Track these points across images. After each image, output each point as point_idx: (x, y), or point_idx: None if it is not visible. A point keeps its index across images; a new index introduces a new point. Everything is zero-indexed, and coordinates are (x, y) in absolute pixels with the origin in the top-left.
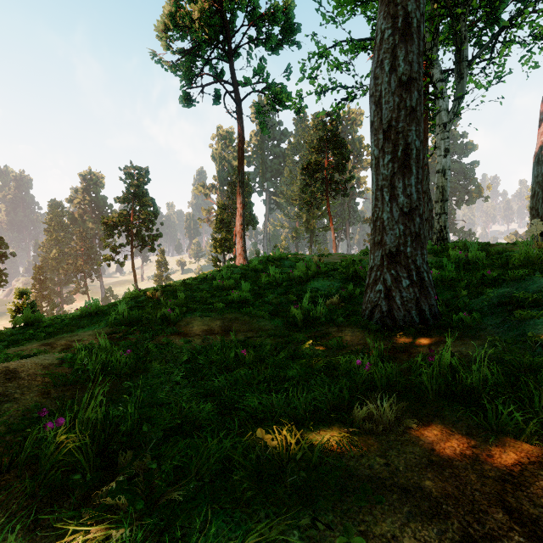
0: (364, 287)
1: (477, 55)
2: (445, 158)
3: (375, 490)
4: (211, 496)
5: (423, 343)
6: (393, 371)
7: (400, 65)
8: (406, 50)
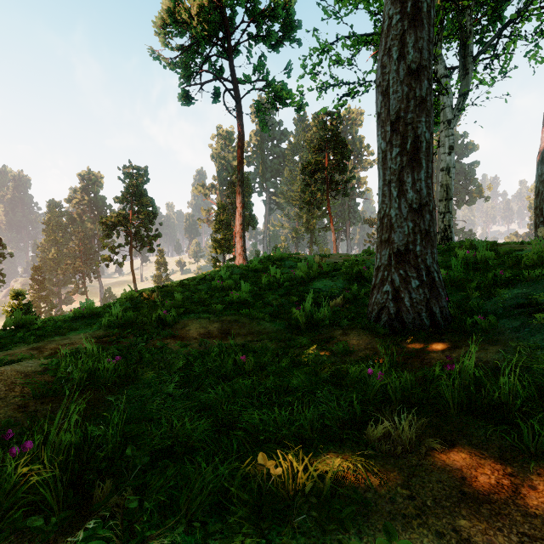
0: (368, 287)
1: (482, 50)
2: (450, 155)
3: (401, 533)
4: (203, 542)
5: (436, 348)
6: (408, 380)
7: (409, 52)
8: (416, 36)
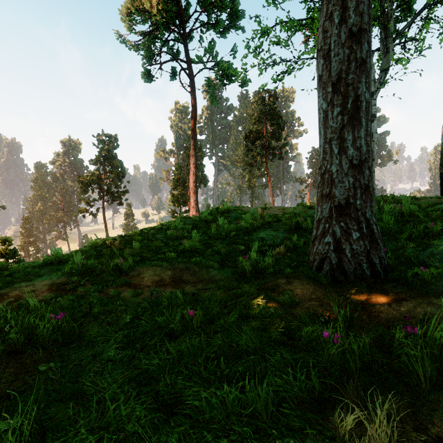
0: (306, 237)
1: (401, 32)
2: (373, 122)
3: None
4: None
5: (380, 299)
6: (367, 345)
7: (350, 16)
8: (357, 0)
